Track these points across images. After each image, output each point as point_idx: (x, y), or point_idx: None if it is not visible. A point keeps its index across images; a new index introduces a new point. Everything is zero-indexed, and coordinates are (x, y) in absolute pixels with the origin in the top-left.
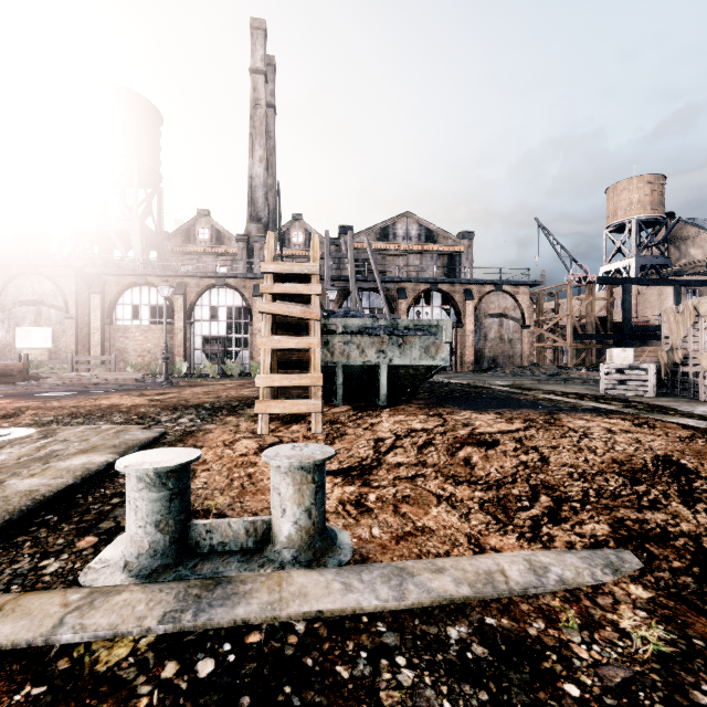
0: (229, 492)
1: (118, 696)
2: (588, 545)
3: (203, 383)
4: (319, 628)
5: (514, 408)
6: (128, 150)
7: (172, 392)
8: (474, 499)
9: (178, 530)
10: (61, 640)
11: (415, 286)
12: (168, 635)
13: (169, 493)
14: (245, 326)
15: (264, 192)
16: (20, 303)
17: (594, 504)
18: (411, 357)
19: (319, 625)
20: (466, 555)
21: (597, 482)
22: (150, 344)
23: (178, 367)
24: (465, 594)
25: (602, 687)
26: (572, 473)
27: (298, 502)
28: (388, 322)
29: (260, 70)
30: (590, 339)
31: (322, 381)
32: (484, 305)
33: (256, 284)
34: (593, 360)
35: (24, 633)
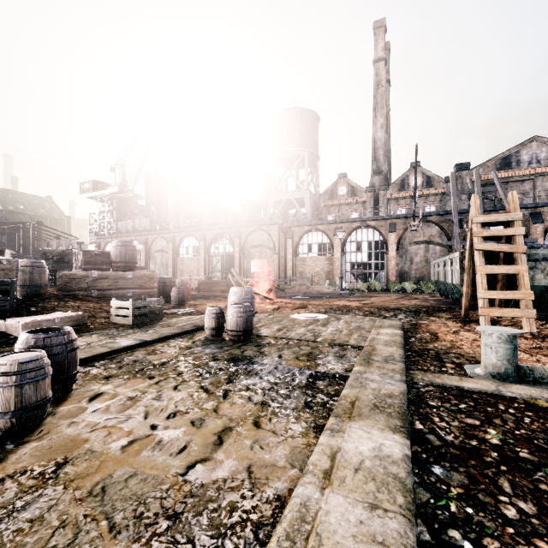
0: None
1: None
2: None
3: (371, 295)
4: None
5: None
6: (302, 147)
7: (364, 300)
8: None
9: (516, 366)
10: (505, 394)
11: None
12: None
13: (513, 346)
14: (377, 254)
15: (384, 151)
16: (253, 247)
17: None
18: None
19: None
20: None
21: None
22: (318, 268)
23: (337, 283)
24: None
25: None
26: None
27: None
28: None
29: (381, 58)
30: None
31: (532, 296)
32: None
33: (390, 223)
34: None
35: (486, 388)
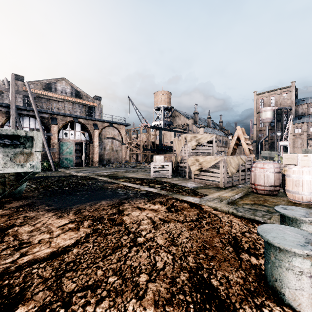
0: None
1: None
2: None
3: None
4: None
5: (97, 200)
6: None
7: None
8: None
9: None
10: None
11: (64, 118)
12: None
13: None
14: None
15: None
16: None
17: None
18: None
19: None
20: None
21: None
22: None
23: None
24: None
25: None
26: None
27: None
28: None
29: None
30: (149, 151)
31: None
32: (104, 132)
33: None
34: (150, 159)
35: None
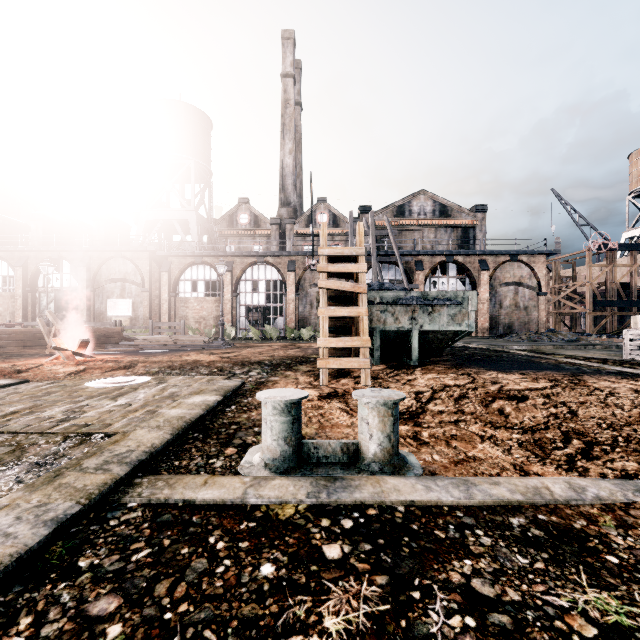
0: (311, 425)
1: (301, 531)
2: (619, 476)
3: (253, 345)
4: (414, 510)
5: (537, 370)
6: (187, 154)
7: (234, 352)
8: (513, 440)
9: (297, 445)
10: (250, 501)
11: (432, 258)
12: (314, 505)
13: (292, 418)
14: (279, 296)
15: (293, 180)
16: (110, 280)
17: (624, 447)
18: (439, 323)
19: (414, 509)
20: (514, 476)
21: (625, 431)
22: (205, 312)
23: (227, 331)
24: (519, 500)
25: (636, 560)
26: (601, 423)
27: (382, 429)
28: (419, 293)
29: (289, 74)
30: (611, 306)
31: (369, 343)
32: (499, 274)
33: (290, 260)
34: (615, 327)
35: (227, 496)
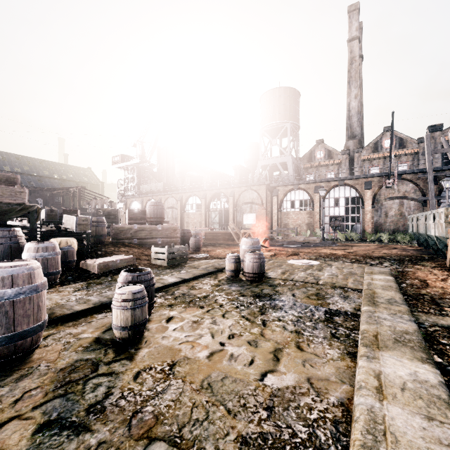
0: None
1: None
2: None
3: (352, 244)
4: None
5: None
6: (285, 119)
7: (347, 249)
8: None
9: None
10: None
11: None
12: None
13: None
14: (353, 208)
15: (358, 118)
16: (244, 203)
17: None
18: None
19: None
20: None
21: None
22: (300, 221)
23: (317, 234)
24: None
25: None
26: None
27: None
28: None
29: (355, 37)
30: None
31: None
32: None
33: (366, 181)
34: None
35: None
